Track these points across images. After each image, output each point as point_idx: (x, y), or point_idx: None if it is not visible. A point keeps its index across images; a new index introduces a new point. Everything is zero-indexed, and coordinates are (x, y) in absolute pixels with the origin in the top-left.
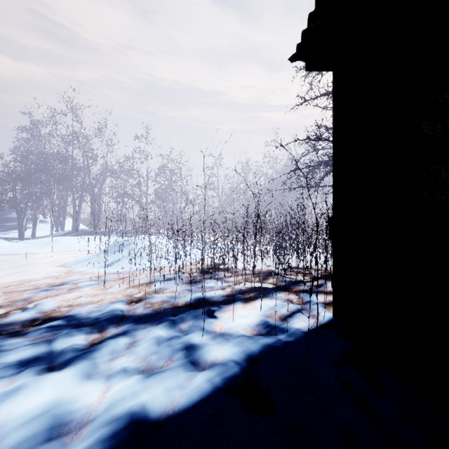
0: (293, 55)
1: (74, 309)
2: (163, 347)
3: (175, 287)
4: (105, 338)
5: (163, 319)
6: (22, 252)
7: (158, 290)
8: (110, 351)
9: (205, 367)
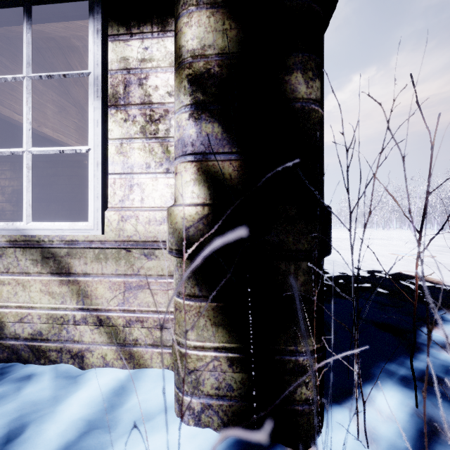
0: None
1: None
2: None
3: None
4: None
5: None
6: None
7: None
8: None
9: None
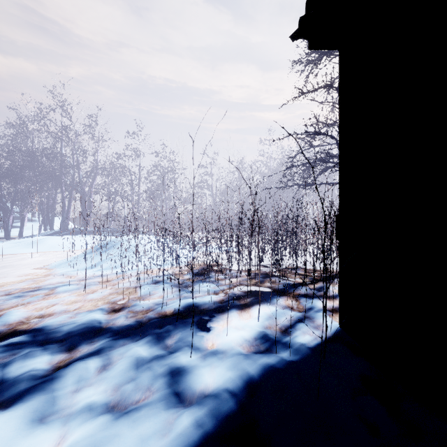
0: (295, 31)
1: (45, 321)
2: (142, 372)
3: (163, 292)
4: (73, 360)
5: (146, 333)
6: (4, 252)
7: (145, 296)
8: (75, 380)
9: (192, 402)
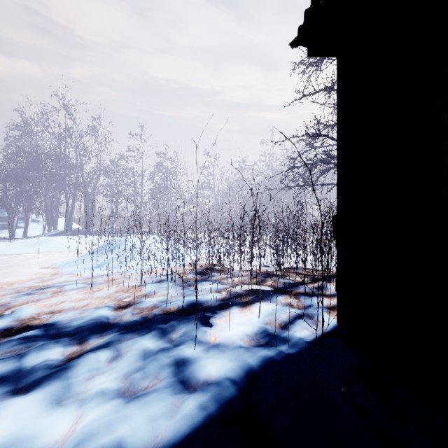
0: (294, 39)
1: (55, 316)
2: (150, 363)
3: (167, 290)
4: (85, 351)
5: (152, 328)
6: (10, 252)
7: (149, 294)
8: (88, 369)
9: (196, 388)
